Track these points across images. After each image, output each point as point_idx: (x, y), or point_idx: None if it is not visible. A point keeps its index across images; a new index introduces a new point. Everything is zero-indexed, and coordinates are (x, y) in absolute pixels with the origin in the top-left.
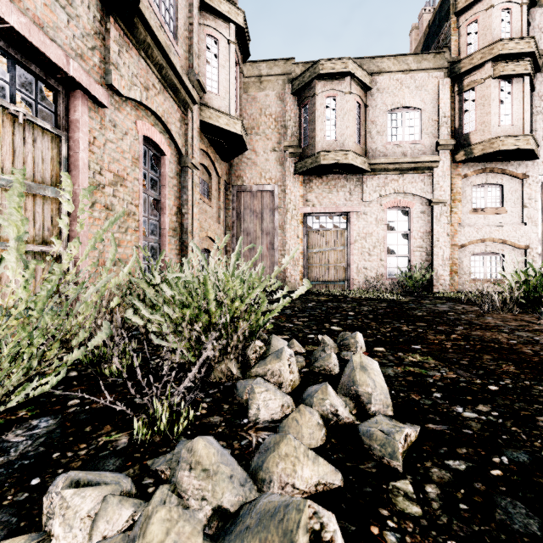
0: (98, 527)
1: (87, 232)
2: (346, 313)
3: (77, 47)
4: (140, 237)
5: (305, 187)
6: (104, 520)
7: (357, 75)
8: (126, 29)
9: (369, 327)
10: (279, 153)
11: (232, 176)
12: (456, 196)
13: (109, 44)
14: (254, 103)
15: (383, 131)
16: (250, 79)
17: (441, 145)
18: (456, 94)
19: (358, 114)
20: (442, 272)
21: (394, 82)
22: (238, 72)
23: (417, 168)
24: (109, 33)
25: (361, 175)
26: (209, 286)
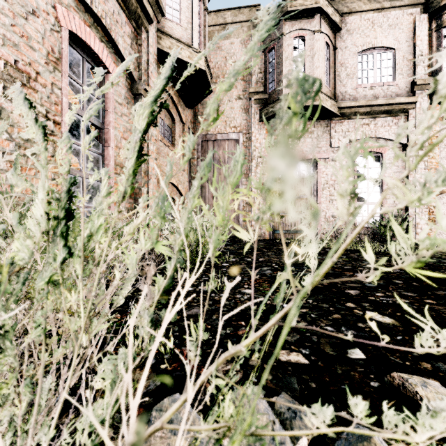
0: None
1: None
2: (352, 274)
3: None
4: None
5: None
6: None
7: (327, 13)
8: None
9: (445, 317)
10: (244, 101)
11: (196, 126)
12: (433, 140)
13: None
14: (219, 51)
15: (353, 74)
16: (215, 27)
17: (418, 85)
18: (434, 31)
19: (327, 56)
20: (419, 221)
21: (365, 22)
22: (202, 9)
23: (390, 111)
24: None
25: (330, 120)
26: None
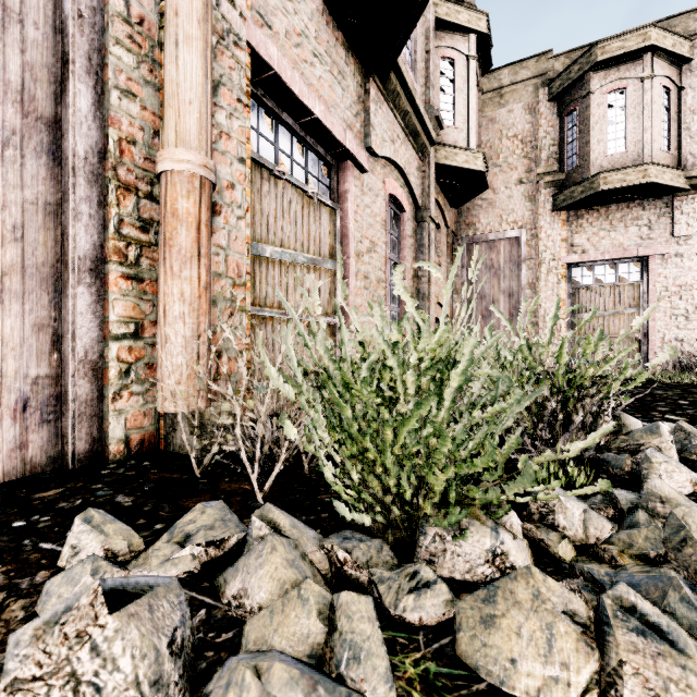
0: (589, 530)
1: (353, 303)
2: (674, 401)
3: (347, 118)
4: (387, 306)
5: (570, 227)
6: (592, 526)
7: (665, 47)
8: (380, 84)
9: None
10: (528, 186)
11: (460, 225)
12: None
13: (367, 106)
14: (492, 125)
15: None
16: (486, 95)
17: None
18: None
19: (665, 106)
20: None
21: None
22: (476, 92)
23: None
24: (367, 94)
25: (671, 197)
26: (565, 349)
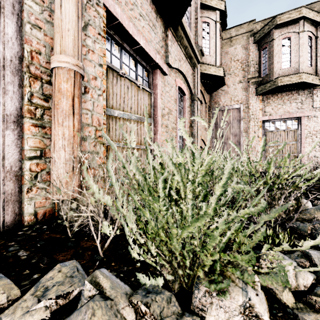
0: (299, 280)
1: (160, 139)
2: (318, 188)
3: (157, 48)
4: (177, 141)
5: (264, 103)
6: (301, 278)
7: (309, 17)
8: (173, 32)
9: None
10: (244, 84)
11: (211, 102)
12: None
13: (167, 42)
14: (226, 55)
15: None
16: (224, 41)
17: None
18: None
19: (309, 45)
20: None
21: None
22: (219, 39)
23: None
24: (167, 37)
25: (312, 88)
26: (272, 164)
